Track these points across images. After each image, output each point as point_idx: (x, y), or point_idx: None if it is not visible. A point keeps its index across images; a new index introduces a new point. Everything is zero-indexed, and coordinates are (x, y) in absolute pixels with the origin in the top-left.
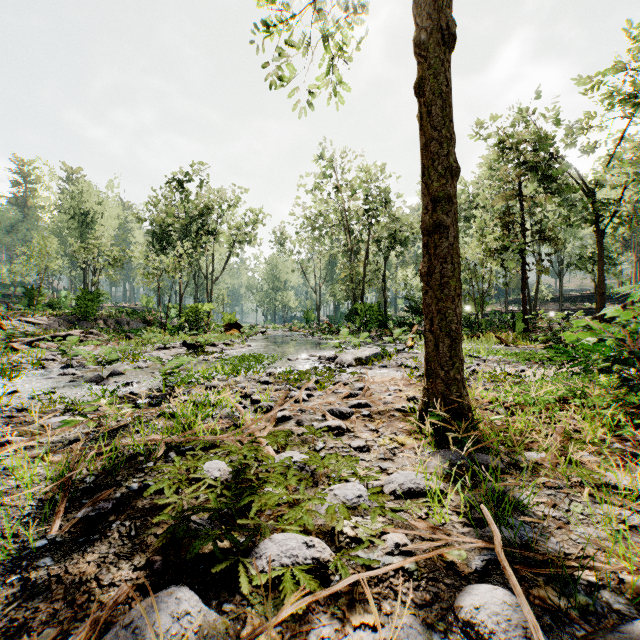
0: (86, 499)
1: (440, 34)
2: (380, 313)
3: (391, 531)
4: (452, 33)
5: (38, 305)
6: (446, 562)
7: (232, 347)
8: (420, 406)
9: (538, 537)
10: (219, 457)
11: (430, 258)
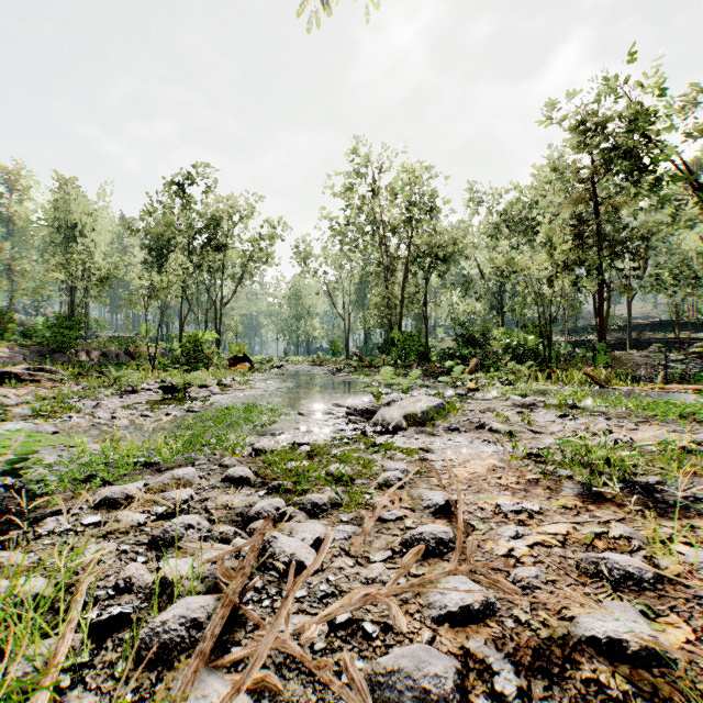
0: None
1: None
2: (422, 343)
3: None
4: None
5: (7, 334)
6: None
7: (229, 389)
8: None
9: None
10: None
11: None
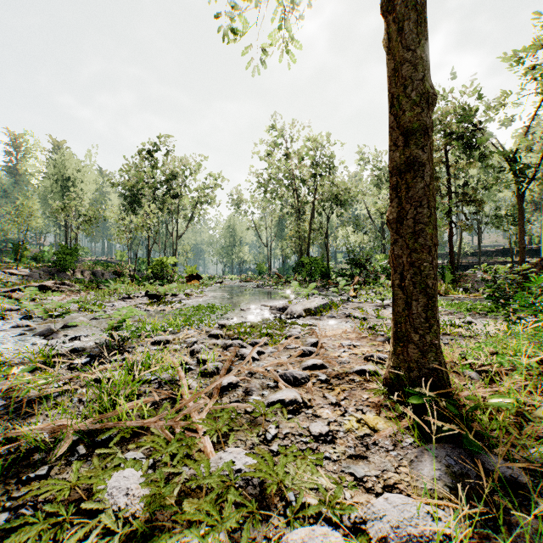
0: None
1: None
2: (323, 266)
3: None
4: None
5: (23, 258)
6: None
7: (191, 297)
8: (387, 373)
9: None
10: (135, 462)
11: (400, 202)
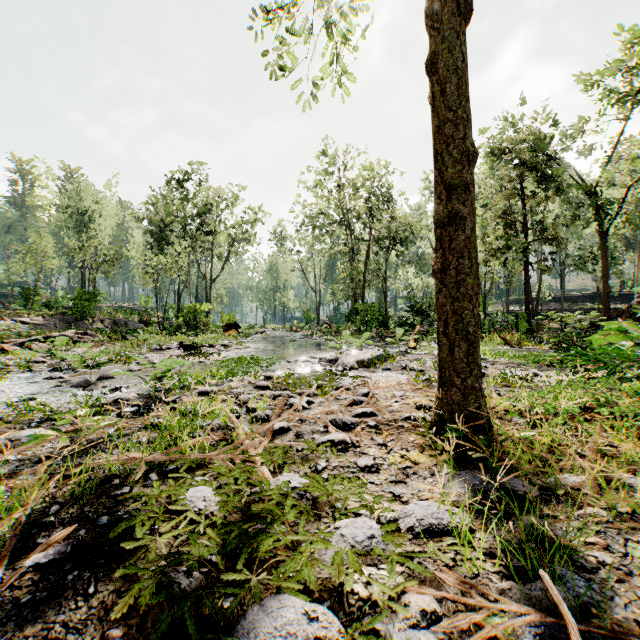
0: (43, 538)
1: (456, 3)
2: (381, 313)
3: (415, 591)
4: (469, 2)
5: (34, 305)
6: (488, 637)
7: (230, 348)
8: (433, 417)
9: (598, 596)
10: (205, 482)
11: (444, 253)
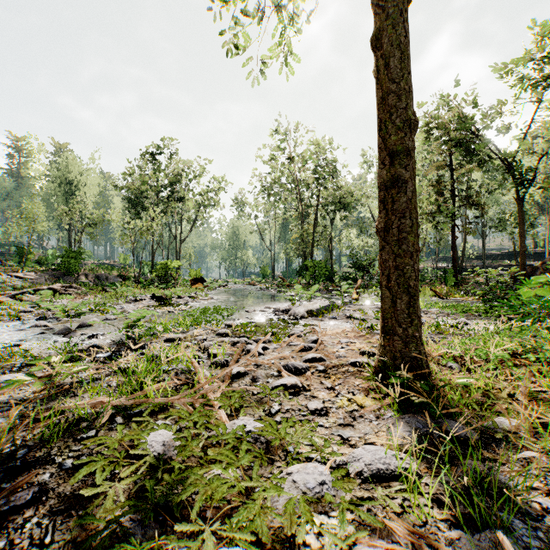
0: (8, 482)
1: None
2: (327, 269)
3: (366, 543)
4: None
5: (28, 262)
6: None
7: (196, 299)
8: (376, 363)
9: (547, 546)
10: (166, 426)
11: (387, 213)
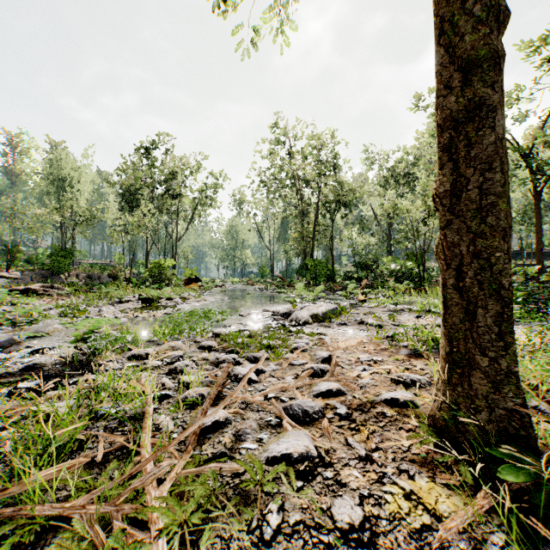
0: None
1: None
2: (328, 268)
3: None
4: None
5: (16, 261)
6: None
7: (187, 301)
8: (435, 409)
9: None
10: None
11: (456, 167)
